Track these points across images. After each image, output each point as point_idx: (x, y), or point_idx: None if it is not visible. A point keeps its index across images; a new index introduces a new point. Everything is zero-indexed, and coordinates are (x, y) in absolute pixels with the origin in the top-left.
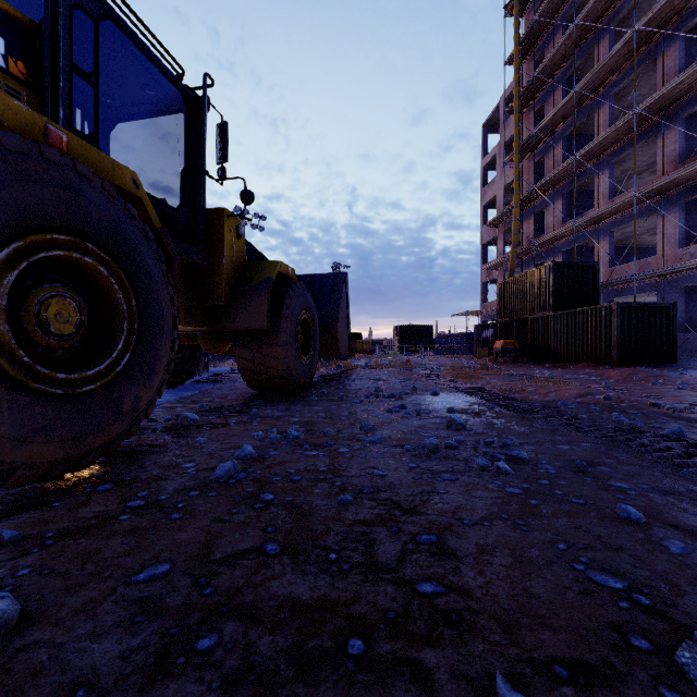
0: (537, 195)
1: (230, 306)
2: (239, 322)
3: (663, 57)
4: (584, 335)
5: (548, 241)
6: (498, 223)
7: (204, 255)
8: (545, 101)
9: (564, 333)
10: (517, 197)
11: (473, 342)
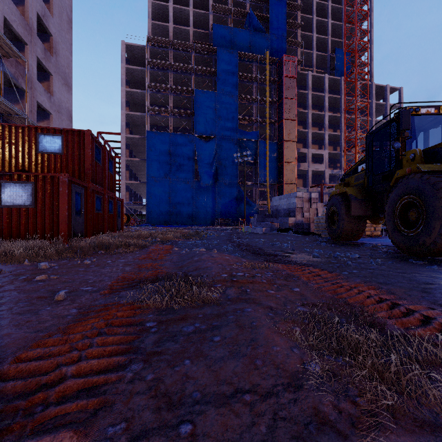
0: None
1: None
2: None
3: None
4: None
5: None
6: None
7: None
8: None
9: None
10: None
11: None
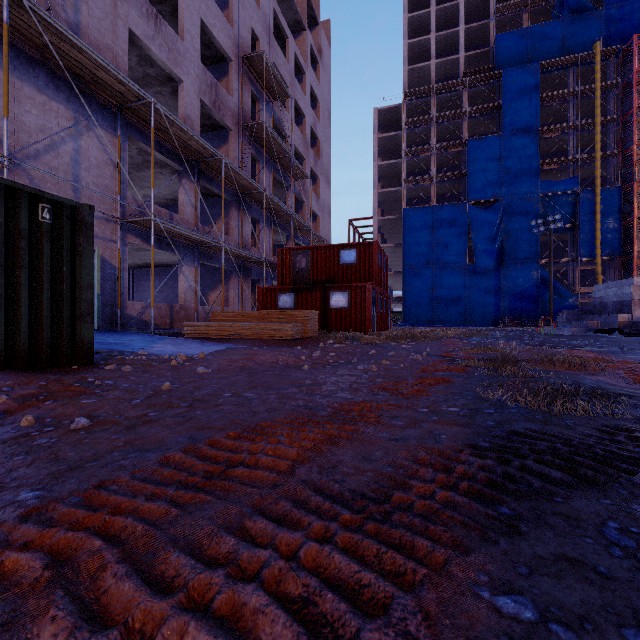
0: None
1: None
2: None
3: None
4: None
5: None
6: None
7: None
8: None
9: None
10: None
11: None
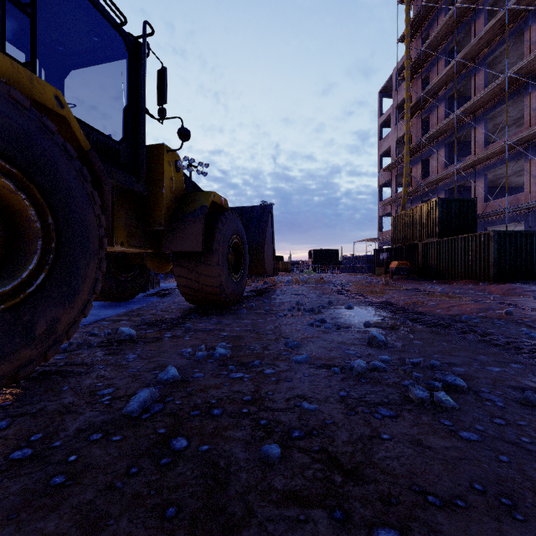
0: (424, 145)
1: (169, 231)
2: (177, 245)
3: (530, 30)
4: (465, 257)
5: (433, 182)
6: (391, 169)
7: (145, 185)
8: (430, 70)
9: (448, 256)
10: (408, 147)
11: (372, 263)
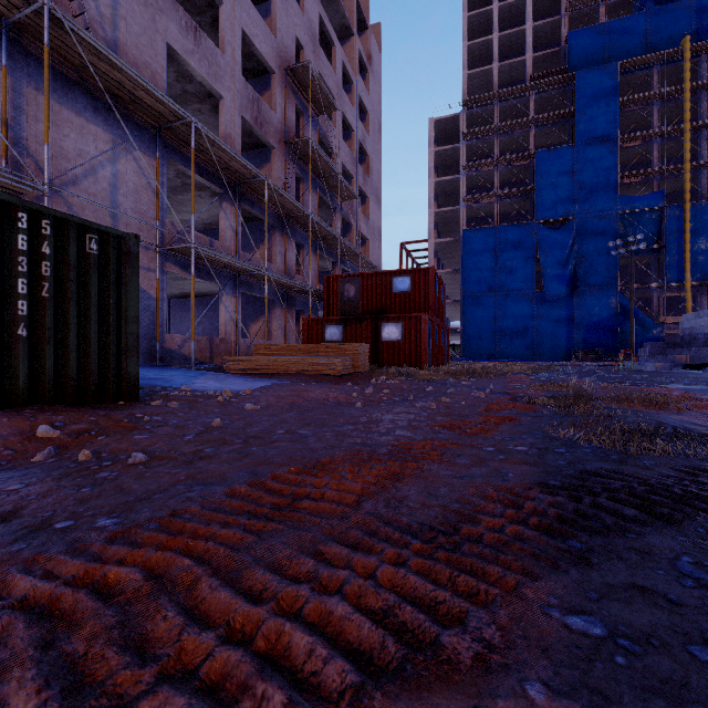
0: None
1: None
2: None
3: None
4: None
5: None
6: None
7: None
8: None
9: None
10: None
11: None
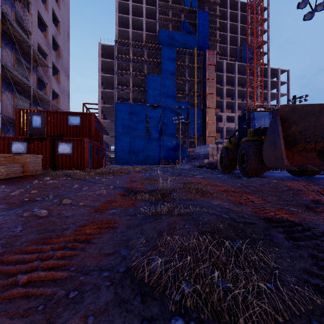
0: None
1: None
2: None
3: None
4: None
5: None
6: None
7: None
8: None
9: None
10: None
11: None
